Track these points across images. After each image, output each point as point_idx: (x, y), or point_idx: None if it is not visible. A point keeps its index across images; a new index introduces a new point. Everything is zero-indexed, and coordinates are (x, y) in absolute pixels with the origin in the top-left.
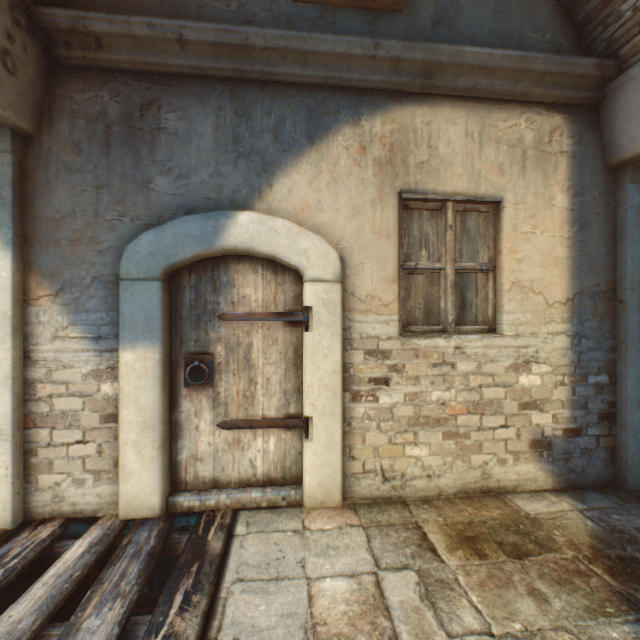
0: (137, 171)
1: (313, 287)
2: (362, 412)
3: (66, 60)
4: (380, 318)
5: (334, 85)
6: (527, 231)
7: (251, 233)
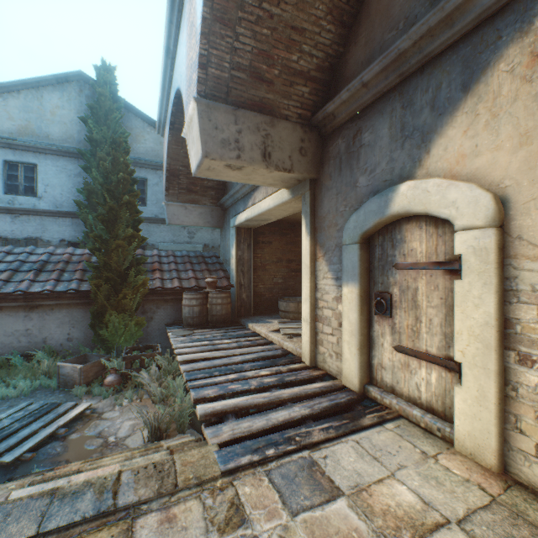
0: (351, 178)
1: (461, 236)
2: (534, 381)
3: (325, 133)
4: None
5: (492, 13)
6: None
7: (408, 198)
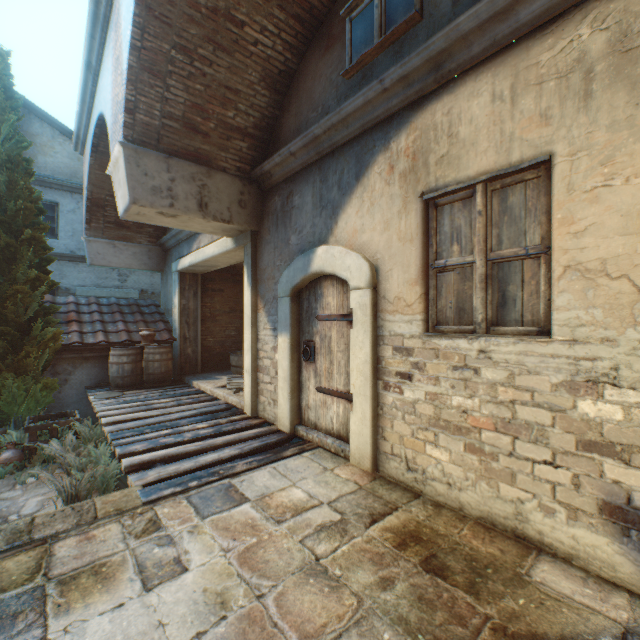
0: (286, 235)
1: (353, 294)
2: (391, 401)
3: (265, 188)
4: (404, 318)
5: (371, 126)
6: (594, 186)
7: (323, 260)
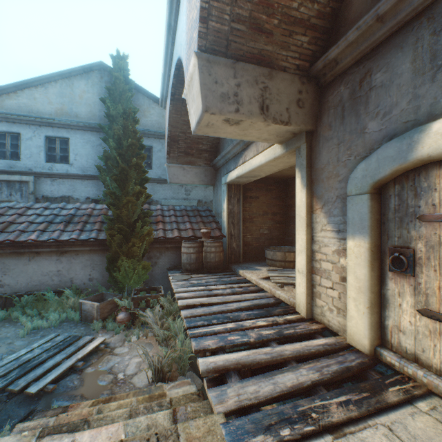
0: (357, 125)
1: None
2: None
3: (324, 83)
4: None
5: None
6: None
7: None
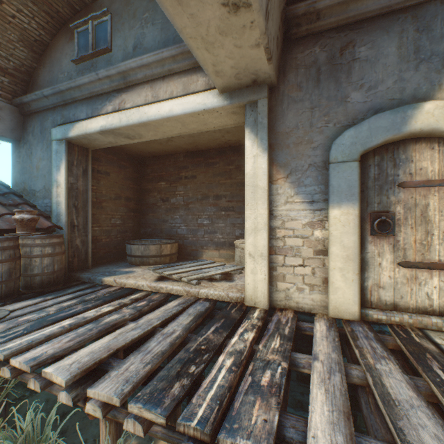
0: (337, 92)
1: None
2: None
3: (294, 36)
4: None
5: None
6: None
7: (435, 117)
